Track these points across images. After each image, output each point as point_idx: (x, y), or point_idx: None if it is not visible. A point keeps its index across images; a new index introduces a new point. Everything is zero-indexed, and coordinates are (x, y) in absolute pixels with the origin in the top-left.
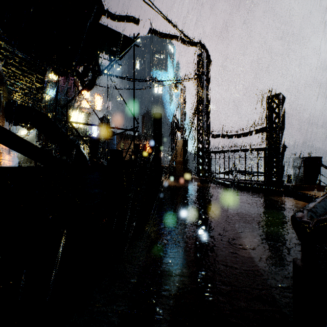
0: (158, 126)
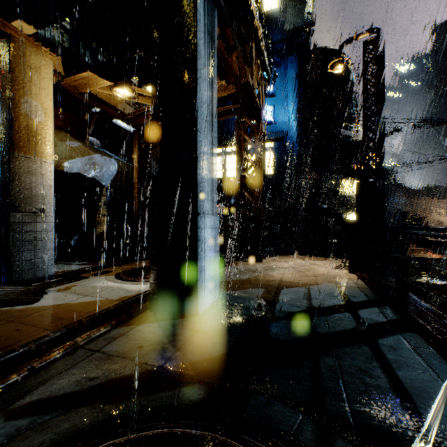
0: (403, 220)
